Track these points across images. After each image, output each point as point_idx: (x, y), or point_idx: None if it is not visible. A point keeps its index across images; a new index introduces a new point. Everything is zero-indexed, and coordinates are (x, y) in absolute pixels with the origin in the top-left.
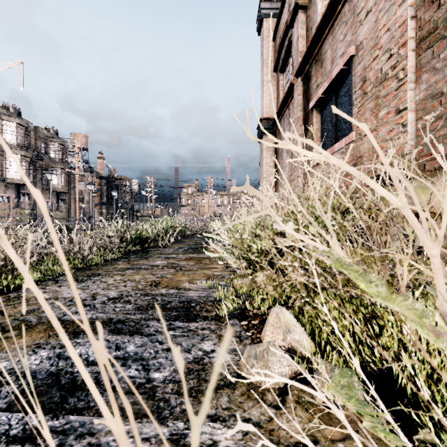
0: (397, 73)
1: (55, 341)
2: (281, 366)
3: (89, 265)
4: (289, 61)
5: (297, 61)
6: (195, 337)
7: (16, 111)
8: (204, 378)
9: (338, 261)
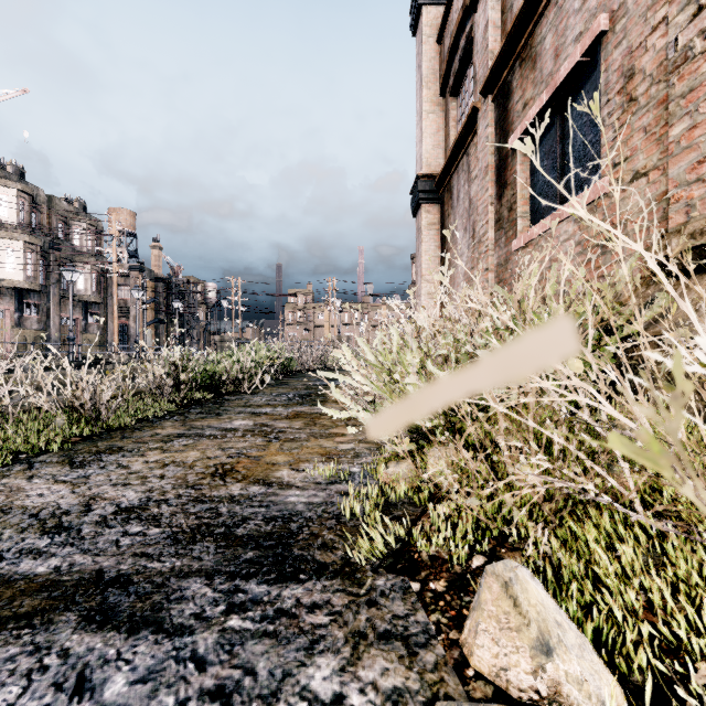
0: None
1: None
2: None
3: (109, 428)
4: (467, 75)
5: (484, 67)
6: (292, 641)
7: (17, 170)
8: None
9: None
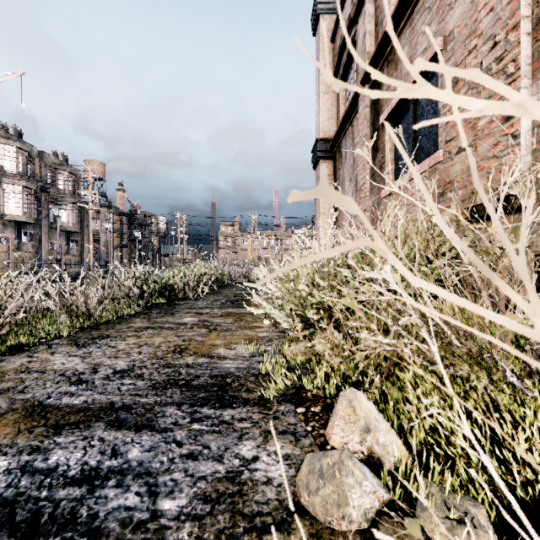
0: (505, 67)
1: (25, 440)
2: (363, 494)
3: (97, 323)
4: (352, 67)
5: None
6: (229, 434)
7: (16, 132)
8: (241, 511)
9: None
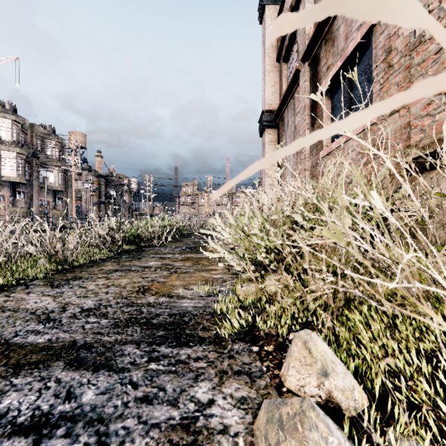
0: None
1: None
2: None
3: (72, 266)
4: (293, 49)
5: (303, 44)
6: (185, 375)
7: (12, 108)
8: None
9: None
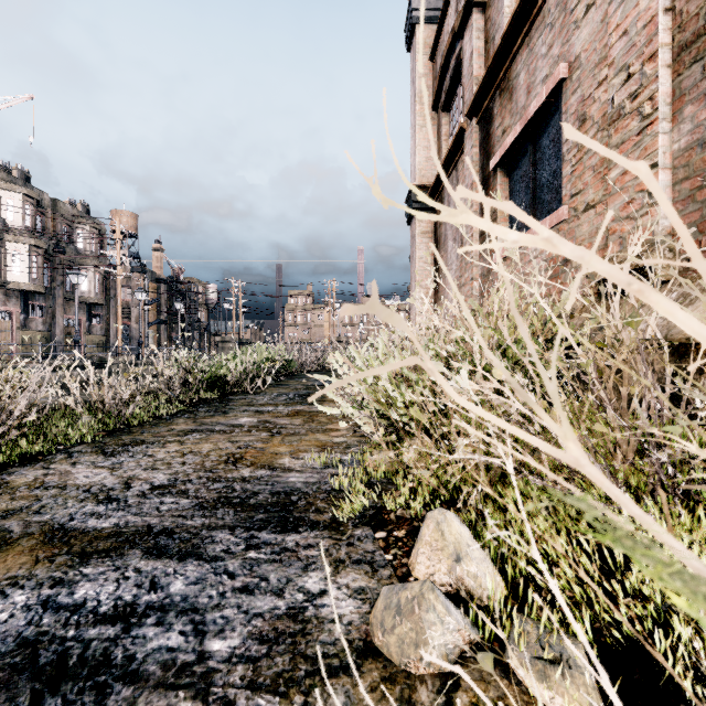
0: (641, 106)
1: (45, 571)
2: (446, 631)
3: (128, 424)
4: (457, 94)
5: (470, 91)
6: (293, 564)
7: (22, 175)
8: (303, 653)
9: (607, 526)
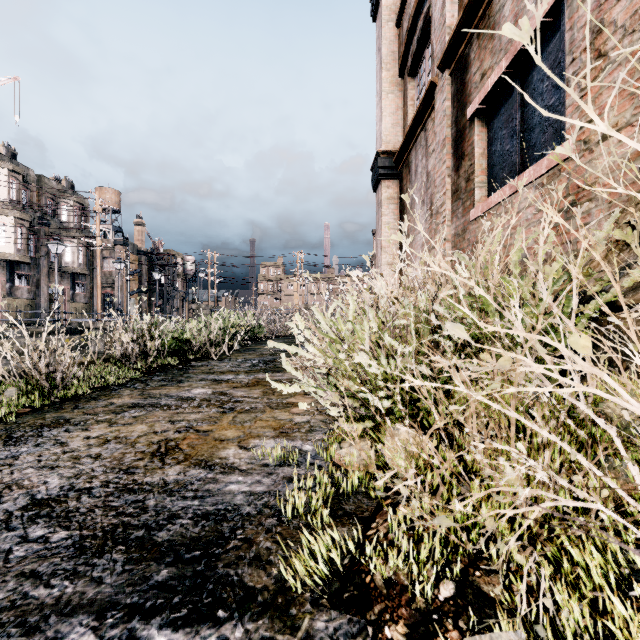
0: None
1: None
2: None
3: (65, 397)
4: (424, 56)
5: (441, 43)
6: None
7: (9, 152)
8: None
9: None
